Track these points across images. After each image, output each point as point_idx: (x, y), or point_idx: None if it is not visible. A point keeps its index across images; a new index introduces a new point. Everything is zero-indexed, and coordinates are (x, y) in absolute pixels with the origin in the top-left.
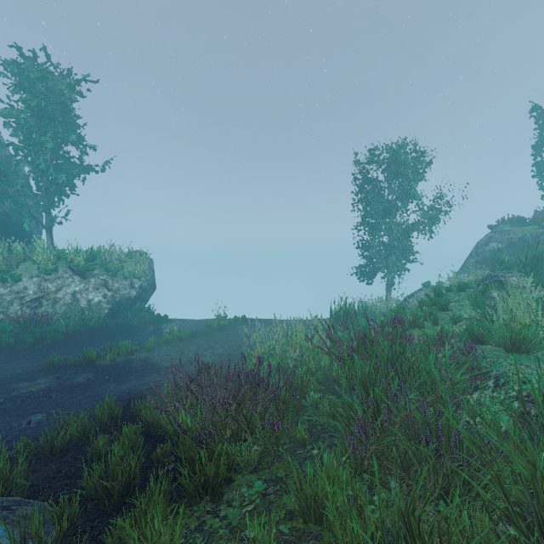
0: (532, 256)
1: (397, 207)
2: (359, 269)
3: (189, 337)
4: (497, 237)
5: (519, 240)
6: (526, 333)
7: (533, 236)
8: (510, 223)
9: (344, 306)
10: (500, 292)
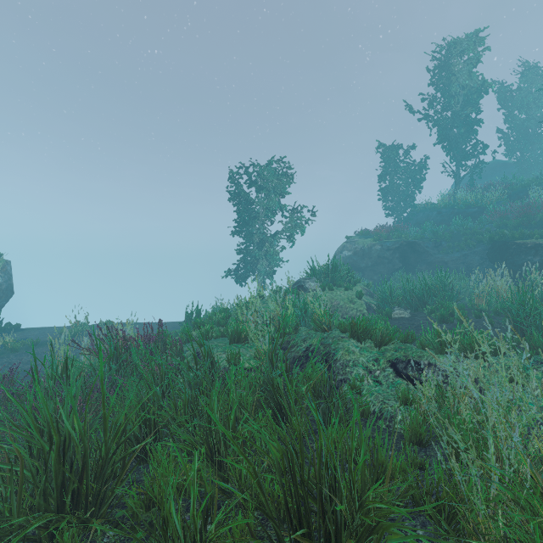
0: (332, 265)
1: (267, 218)
2: (235, 272)
3: (29, 347)
4: (348, 246)
5: (361, 249)
6: (242, 328)
7: (369, 247)
8: (359, 235)
9: (196, 308)
10: (293, 295)
